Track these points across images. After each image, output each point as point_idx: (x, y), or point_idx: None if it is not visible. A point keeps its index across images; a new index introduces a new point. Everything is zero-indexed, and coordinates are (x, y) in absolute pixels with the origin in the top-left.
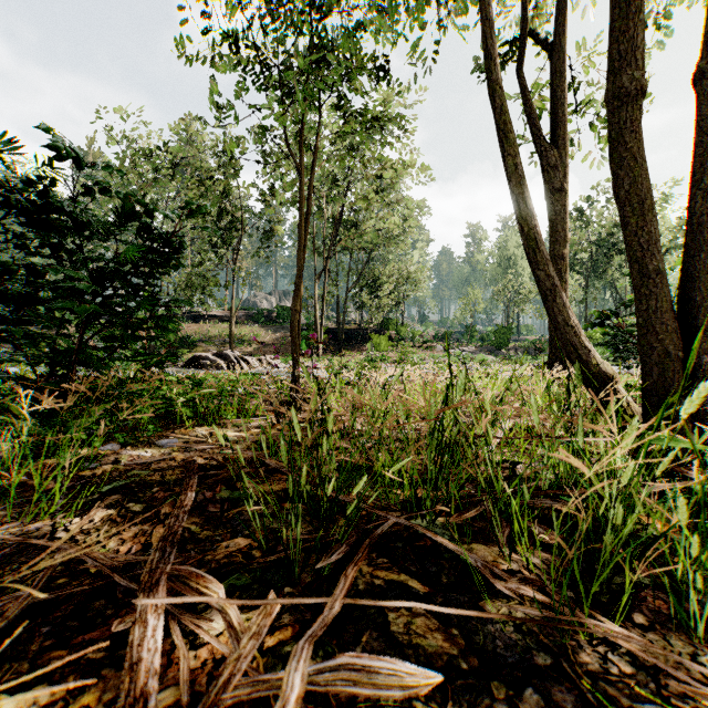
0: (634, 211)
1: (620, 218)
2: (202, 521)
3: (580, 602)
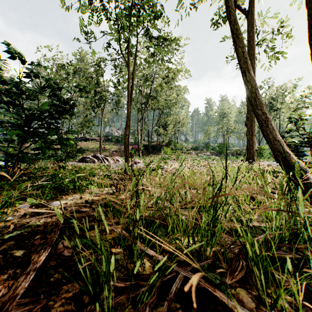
0: None
1: None
2: (58, 264)
3: None
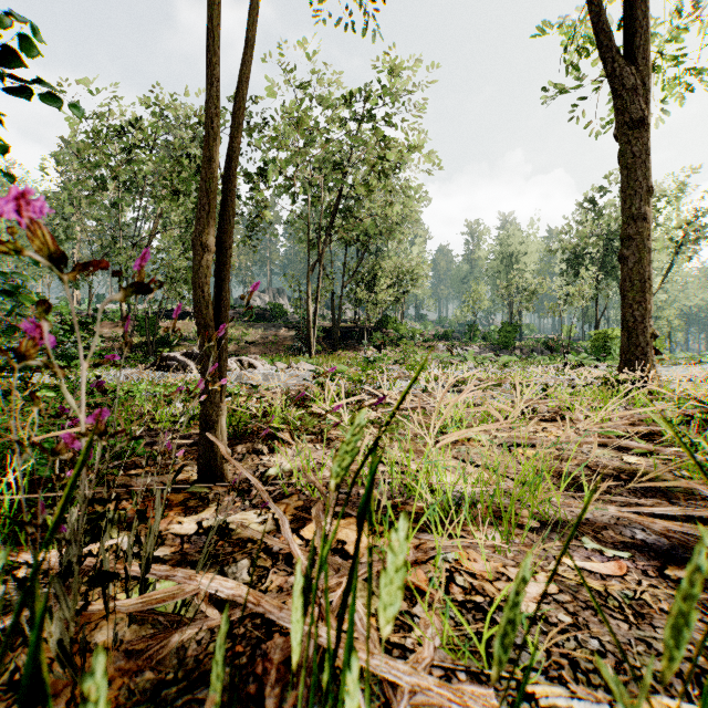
0: None
1: None
2: None
3: None
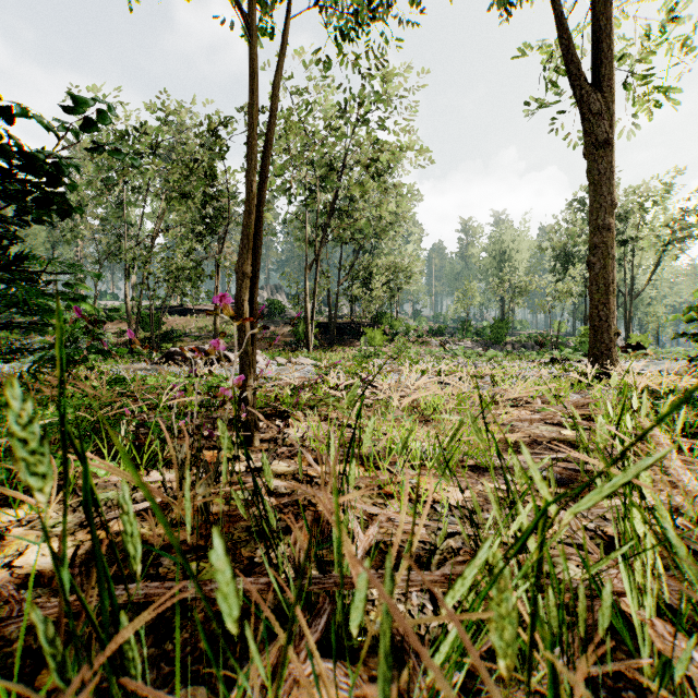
0: None
1: None
2: None
3: None
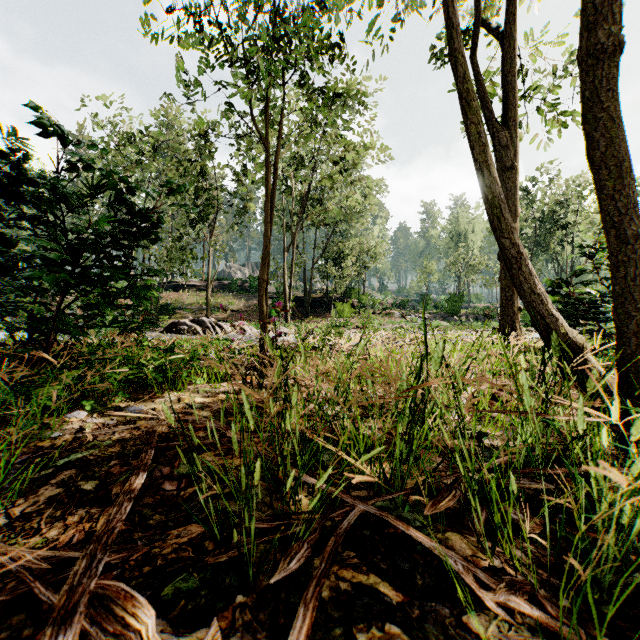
0: (610, 174)
1: (594, 182)
2: (156, 502)
3: (592, 630)
